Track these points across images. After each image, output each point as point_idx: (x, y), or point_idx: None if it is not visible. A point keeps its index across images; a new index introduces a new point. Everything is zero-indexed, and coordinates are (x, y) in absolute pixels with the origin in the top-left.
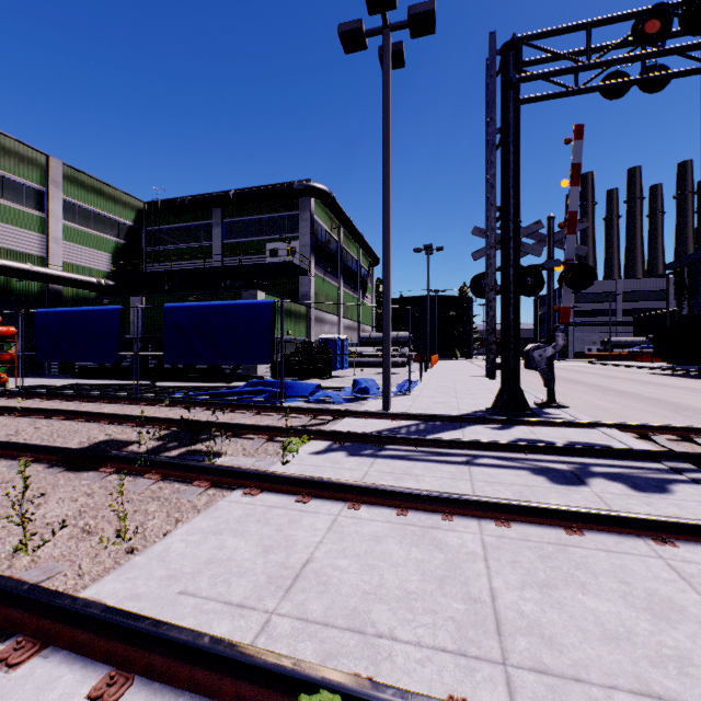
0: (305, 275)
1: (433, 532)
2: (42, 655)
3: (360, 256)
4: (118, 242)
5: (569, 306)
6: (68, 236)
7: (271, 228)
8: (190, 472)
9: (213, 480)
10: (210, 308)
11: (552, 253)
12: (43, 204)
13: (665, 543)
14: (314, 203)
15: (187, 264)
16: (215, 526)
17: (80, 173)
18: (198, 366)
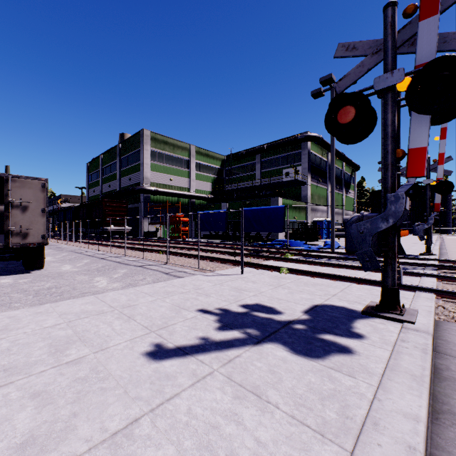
0: (304, 185)
1: (316, 267)
2: (247, 267)
3: (344, 167)
4: (214, 177)
5: (439, 202)
6: (197, 177)
7: (285, 161)
8: (260, 257)
9: (265, 259)
10: (259, 209)
11: (428, 176)
12: (189, 165)
13: (375, 272)
14: (310, 143)
15: (244, 184)
16: (267, 263)
17: (201, 149)
18: (250, 234)
